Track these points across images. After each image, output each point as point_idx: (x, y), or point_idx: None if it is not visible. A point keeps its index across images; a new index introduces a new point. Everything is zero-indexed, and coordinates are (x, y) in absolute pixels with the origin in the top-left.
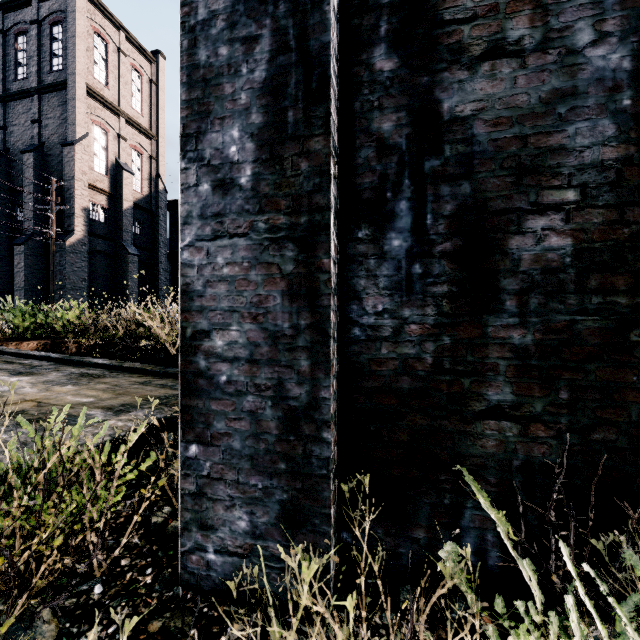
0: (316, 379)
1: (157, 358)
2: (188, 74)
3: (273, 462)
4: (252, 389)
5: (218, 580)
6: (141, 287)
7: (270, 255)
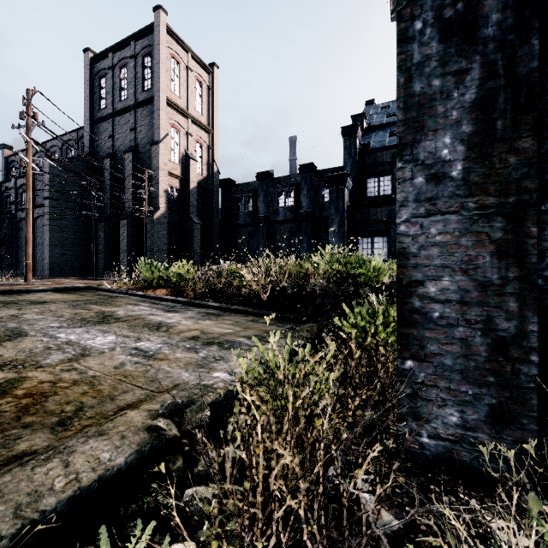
0: (524, 316)
1: (251, 303)
2: (404, 102)
3: (482, 376)
4: (462, 323)
5: (431, 457)
6: (201, 248)
7: (479, 226)
